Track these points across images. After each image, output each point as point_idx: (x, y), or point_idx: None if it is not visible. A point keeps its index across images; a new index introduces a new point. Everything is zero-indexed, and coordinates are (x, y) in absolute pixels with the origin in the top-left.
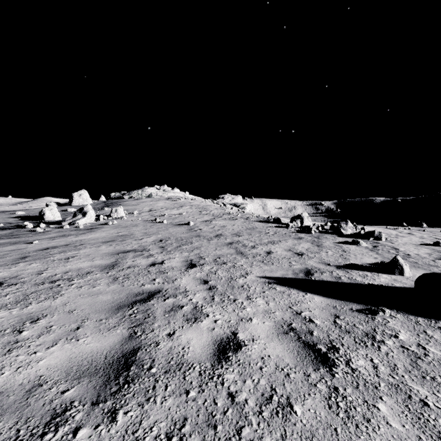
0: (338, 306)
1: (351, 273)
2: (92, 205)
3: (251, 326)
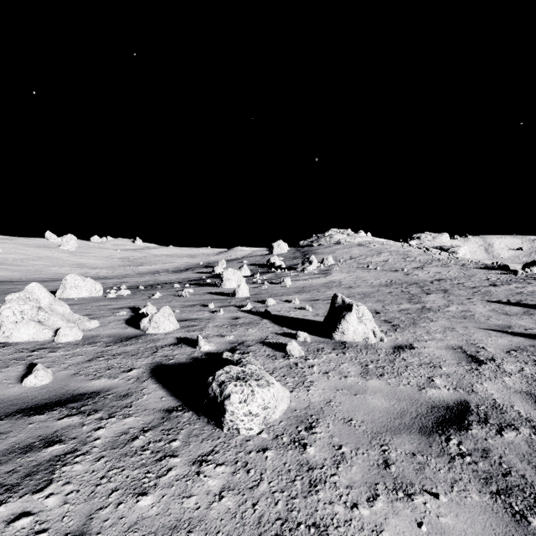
0: (531, 310)
1: None
2: (291, 254)
3: (476, 309)
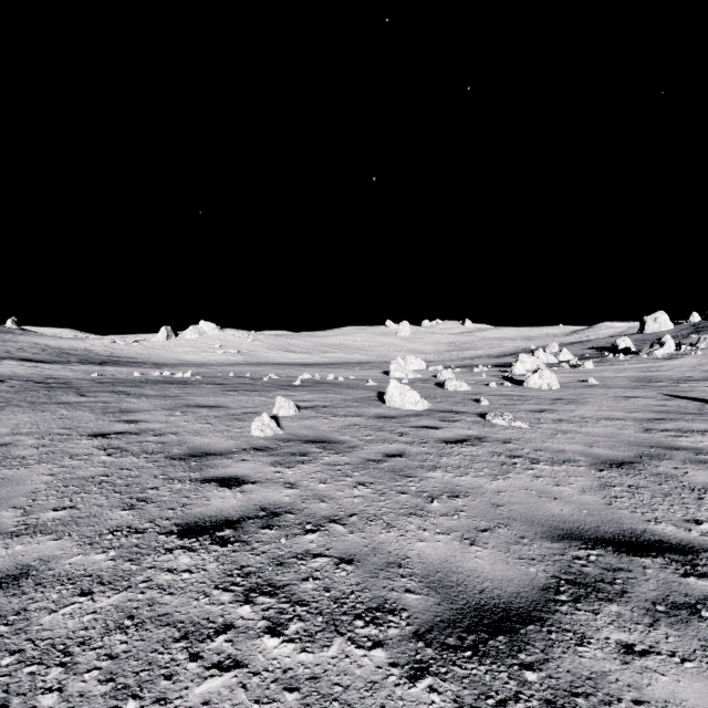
0: None
1: None
2: (673, 332)
3: None
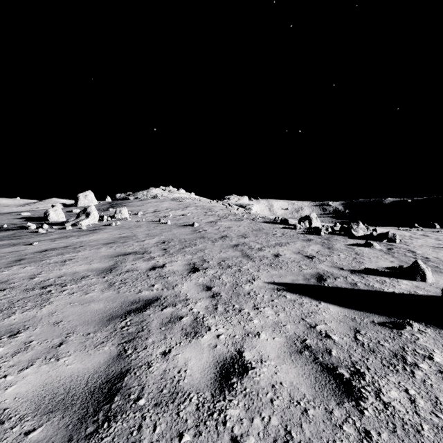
0: (357, 318)
1: (367, 279)
2: (97, 206)
3: (259, 342)
